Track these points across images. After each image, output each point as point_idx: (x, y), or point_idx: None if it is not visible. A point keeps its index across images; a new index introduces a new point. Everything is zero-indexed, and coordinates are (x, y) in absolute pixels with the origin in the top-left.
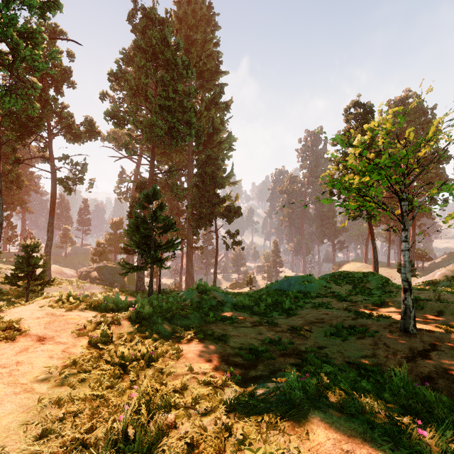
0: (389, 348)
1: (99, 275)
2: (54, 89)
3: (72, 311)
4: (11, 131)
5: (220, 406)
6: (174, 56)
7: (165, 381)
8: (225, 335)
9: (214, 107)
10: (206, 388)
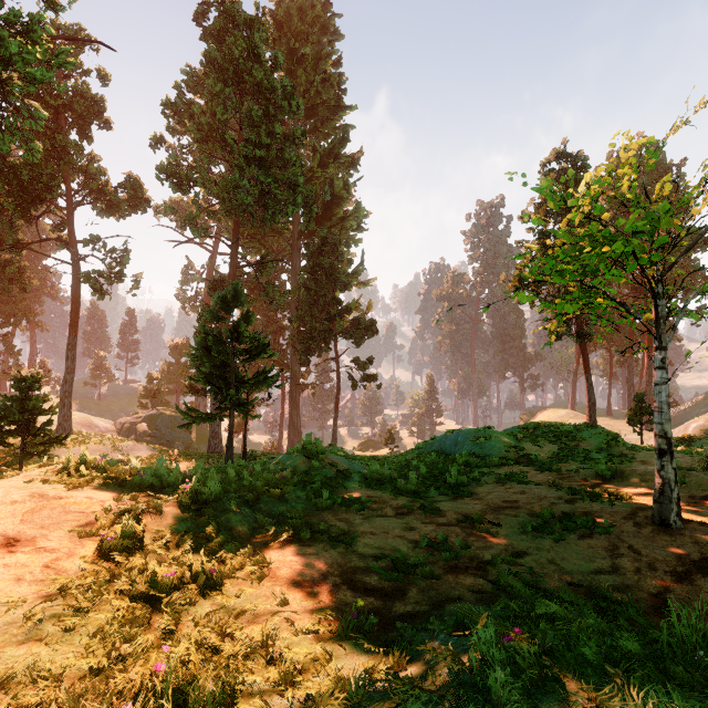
0: (639, 556)
1: (151, 429)
2: (78, 131)
3: (80, 490)
4: (7, 197)
5: (336, 694)
6: (269, 78)
7: (231, 628)
8: (350, 532)
9: (334, 162)
10: (310, 641)
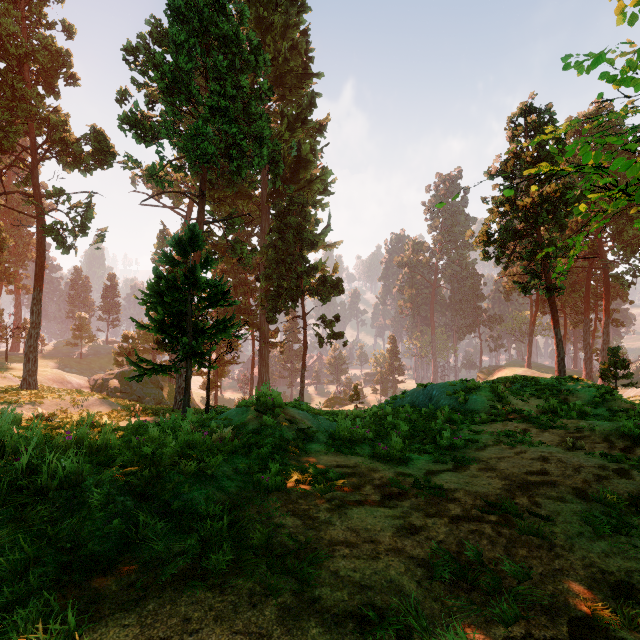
0: None
1: (122, 385)
2: (44, 86)
3: None
4: None
5: None
6: (235, 33)
7: None
8: (308, 544)
9: (301, 127)
10: None
